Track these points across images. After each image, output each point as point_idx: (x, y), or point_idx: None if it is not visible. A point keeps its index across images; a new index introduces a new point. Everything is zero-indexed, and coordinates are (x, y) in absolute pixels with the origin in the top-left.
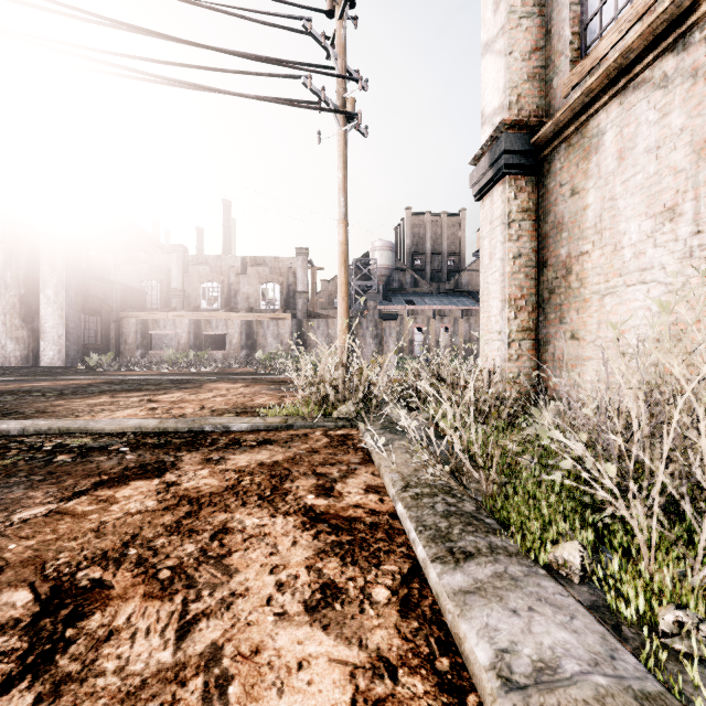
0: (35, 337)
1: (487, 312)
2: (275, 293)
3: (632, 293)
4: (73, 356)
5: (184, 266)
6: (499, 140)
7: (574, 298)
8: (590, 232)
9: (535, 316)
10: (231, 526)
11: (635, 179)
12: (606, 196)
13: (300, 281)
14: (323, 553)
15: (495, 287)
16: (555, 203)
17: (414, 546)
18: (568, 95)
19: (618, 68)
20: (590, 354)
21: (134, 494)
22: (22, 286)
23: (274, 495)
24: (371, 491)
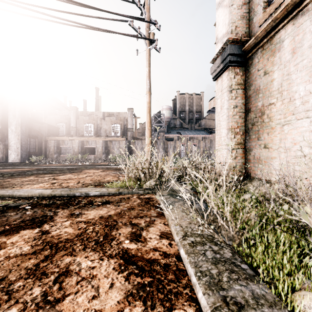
0: (6, 148)
1: (219, 135)
2: (118, 129)
3: (300, 123)
4: (24, 157)
5: (77, 116)
6: (226, 49)
7: (265, 127)
8: (275, 92)
9: (244, 136)
10: (71, 269)
11: (303, 62)
12: (284, 73)
13: (129, 123)
14: (131, 296)
15: (224, 122)
16: (255, 79)
17: (195, 289)
18: (262, 25)
19: (293, 5)
20: (275, 156)
21: (18, 241)
22: (0, 124)
23: (104, 241)
24: (163, 237)
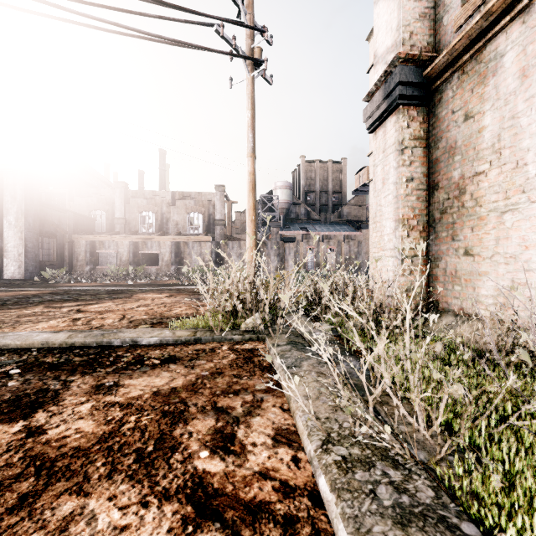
0: None
1: (379, 232)
2: (198, 221)
3: None
4: (31, 271)
5: (126, 199)
6: (393, 73)
7: (468, 216)
8: (487, 152)
9: (426, 234)
10: (71, 534)
11: None
12: (505, 116)
13: (218, 211)
14: None
15: (388, 208)
16: (447, 129)
17: None
18: (460, 28)
19: None
20: (487, 270)
21: None
22: None
23: (156, 453)
24: (281, 441)
